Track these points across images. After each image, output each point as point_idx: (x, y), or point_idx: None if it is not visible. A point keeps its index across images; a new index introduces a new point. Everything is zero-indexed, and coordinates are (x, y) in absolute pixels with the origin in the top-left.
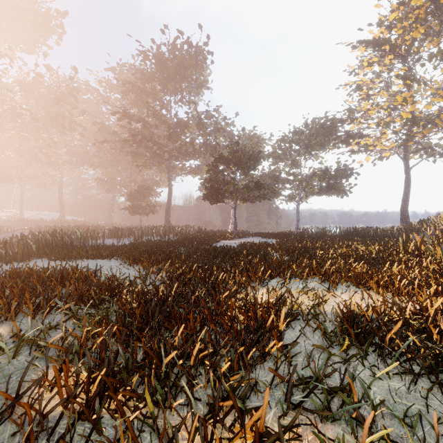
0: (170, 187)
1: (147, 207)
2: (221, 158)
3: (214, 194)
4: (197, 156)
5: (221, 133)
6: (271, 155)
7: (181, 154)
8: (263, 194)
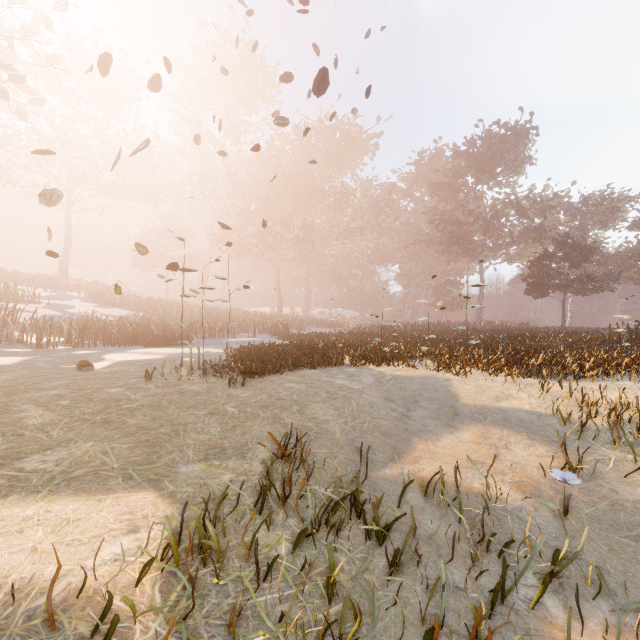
0: (482, 280)
1: (454, 302)
2: (545, 255)
3: (538, 289)
4: (516, 243)
5: (549, 213)
6: (638, 222)
7: (497, 245)
8: (601, 285)
